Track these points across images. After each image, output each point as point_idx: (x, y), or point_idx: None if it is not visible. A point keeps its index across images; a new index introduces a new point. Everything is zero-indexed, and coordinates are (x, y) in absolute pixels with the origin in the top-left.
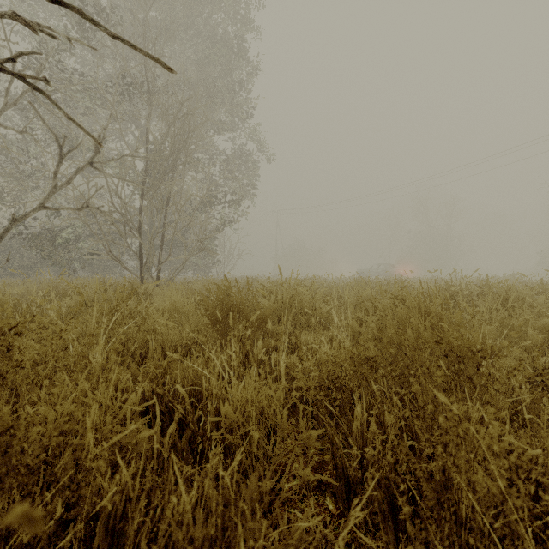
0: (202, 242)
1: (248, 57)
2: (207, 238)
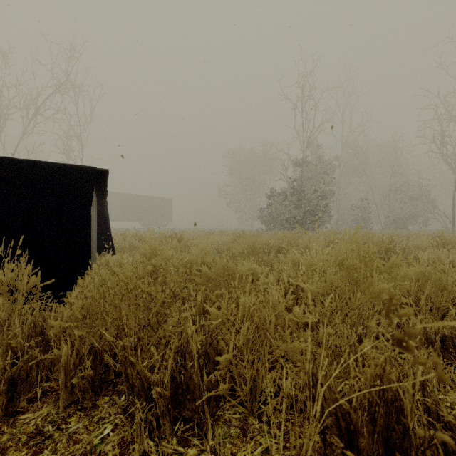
0: None
1: None
2: None
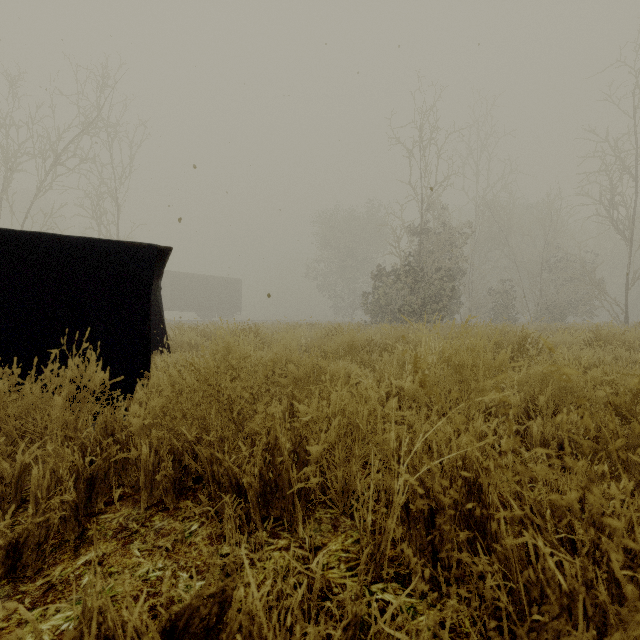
0: None
1: None
2: None
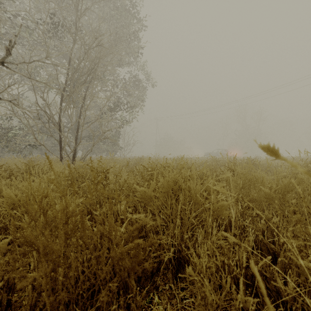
0: (104, 133)
1: (138, 12)
2: (108, 130)
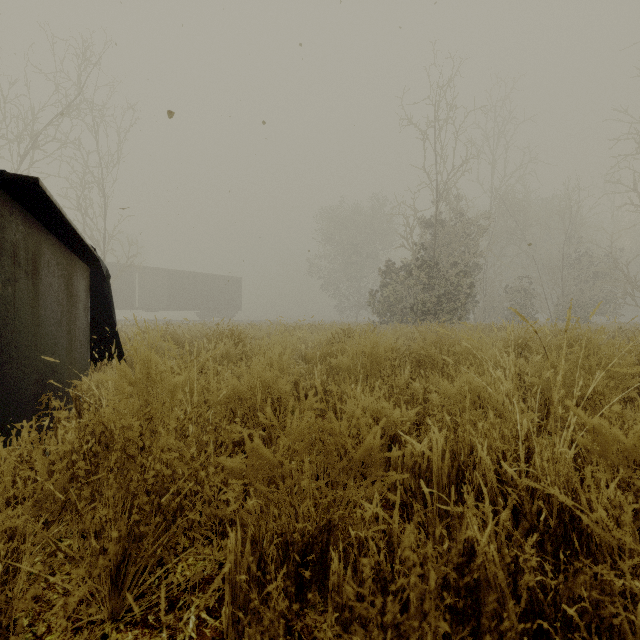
0: None
1: None
2: None
